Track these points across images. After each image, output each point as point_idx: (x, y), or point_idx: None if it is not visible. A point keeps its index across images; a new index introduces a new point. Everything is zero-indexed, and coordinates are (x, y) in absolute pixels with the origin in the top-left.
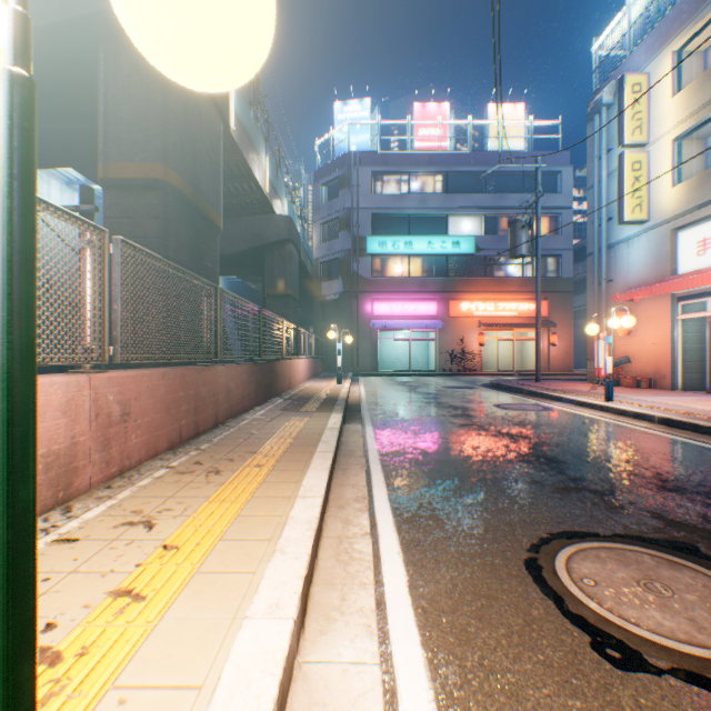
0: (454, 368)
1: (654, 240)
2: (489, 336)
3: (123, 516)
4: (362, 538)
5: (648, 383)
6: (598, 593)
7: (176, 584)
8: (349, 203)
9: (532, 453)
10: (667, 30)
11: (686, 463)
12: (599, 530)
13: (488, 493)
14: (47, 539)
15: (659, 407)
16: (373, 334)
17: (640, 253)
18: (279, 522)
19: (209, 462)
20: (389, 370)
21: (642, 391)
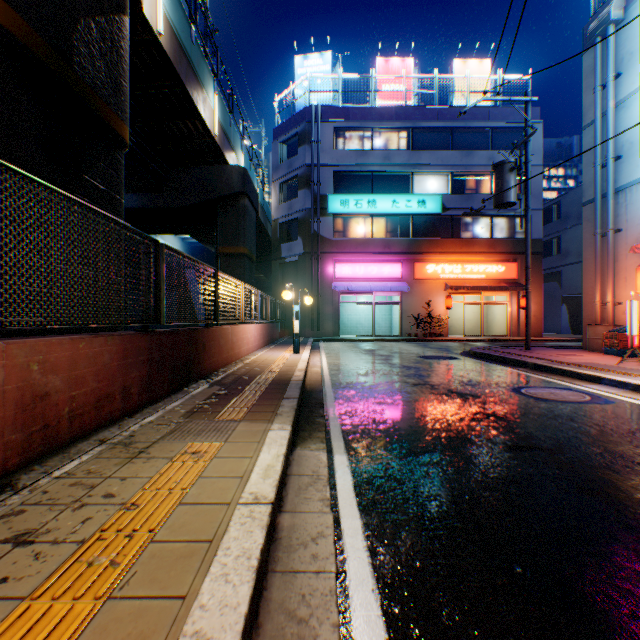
0: (420, 333)
1: None
2: (453, 299)
3: None
4: None
5: None
6: None
7: None
8: (309, 160)
9: None
10: None
11: None
12: None
13: None
14: None
15: None
16: (335, 298)
17: None
18: None
19: None
20: (351, 335)
21: None
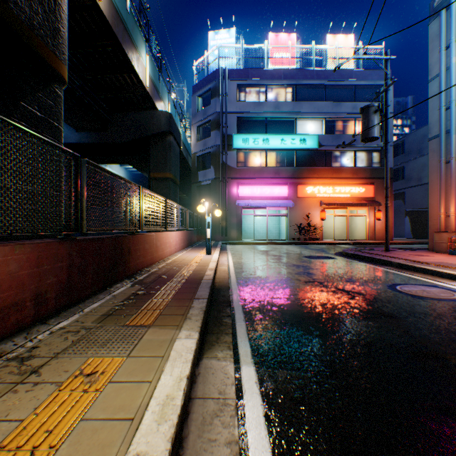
0: (301, 237)
1: None
2: (326, 213)
3: None
4: None
5: None
6: None
7: None
8: (219, 108)
9: None
10: None
11: None
12: None
13: None
14: None
15: None
16: (238, 211)
17: None
18: None
19: None
20: (250, 239)
21: None
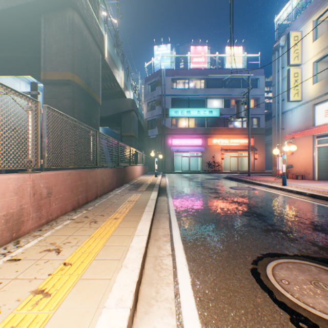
0: (210, 169)
1: (304, 109)
2: (226, 154)
3: (45, 246)
4: (167, 257)
5: (301, 177)
6: (290, 289)
7: (68, 287)
8: (161, 93)
9: (249, 211)
10: (310, 11)
11: (324, 216)
12: (287, 252)
13: (229, 232)
14: (4, 259)
15: (308, 188)
16: (172, 154)
17: (297, 116)
18: (124, 249)
19: (91, 217)
20: (179, 171)
21: (299, 181)
